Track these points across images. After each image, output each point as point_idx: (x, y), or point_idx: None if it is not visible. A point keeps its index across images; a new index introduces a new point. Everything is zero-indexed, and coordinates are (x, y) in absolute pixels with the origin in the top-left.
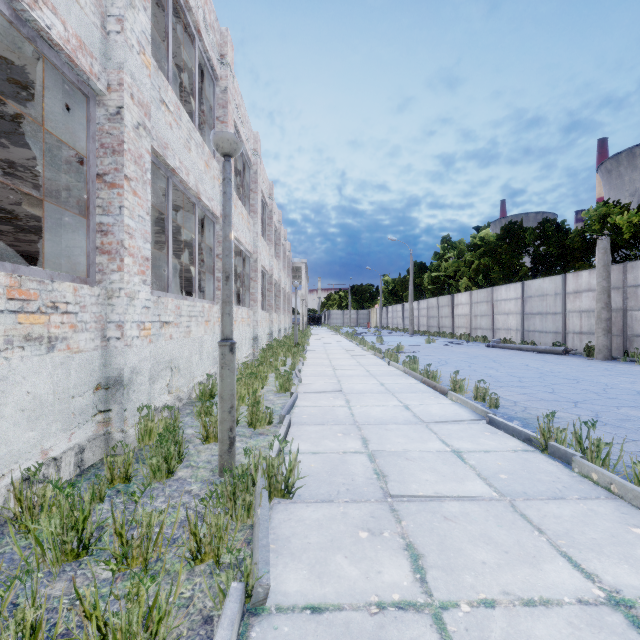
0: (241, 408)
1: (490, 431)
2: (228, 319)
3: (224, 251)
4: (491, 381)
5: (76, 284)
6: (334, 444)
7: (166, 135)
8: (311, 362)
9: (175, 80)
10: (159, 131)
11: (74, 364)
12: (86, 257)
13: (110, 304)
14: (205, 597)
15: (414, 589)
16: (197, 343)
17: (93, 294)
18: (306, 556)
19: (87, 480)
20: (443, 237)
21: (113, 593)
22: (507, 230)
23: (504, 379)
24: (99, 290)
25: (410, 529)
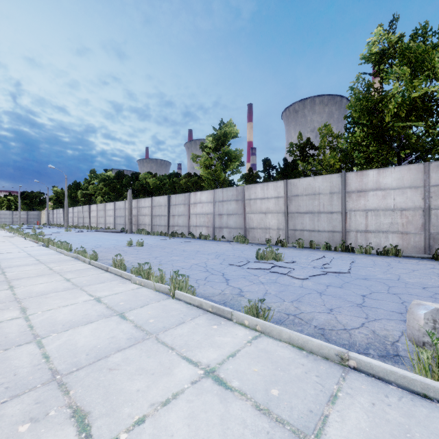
0: None
1: (40, 247)
2: None
3: None
4: (66, 240)
5: None
6: None
7: None
8: None
9: None
10: None
11: None
12: None
13: None
14: None
15: None
16: None
17: None
18: None
19: None
20: (91, 170)
21: None
22: (118, 175)
23: (73, 239)
24: None
25: None
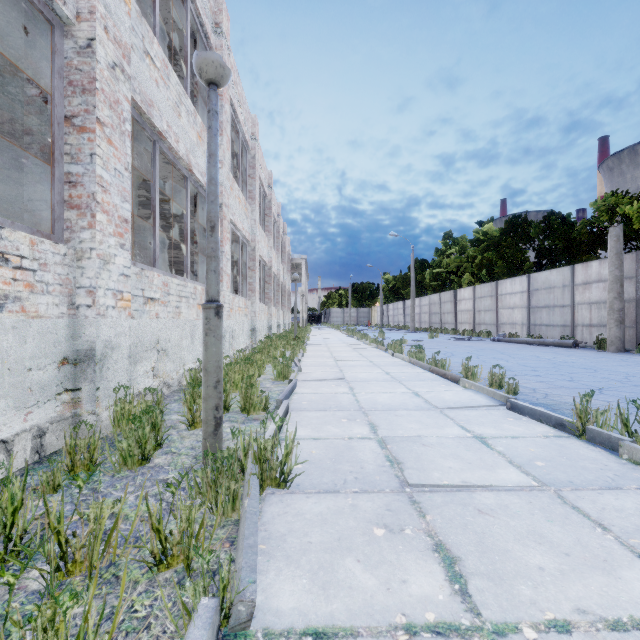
0: (235, 395)
1: (513, 417)
2: (213, 277)
3: (209, 196)
4: (503, 370)
5: (34, 236)
6: (338, 430)
7: (151, 92)
8: (311, 354)
9: (167, 51)
10: (143, 85)
11: (31, 331)
12: (51, 211)
13: (79, 267)
14: (166, 617)
15: (454, 605)
16: (188, 327)
17: (57, 252)
18: (306, 560)
19: (45, 468)
20: (445, 233)
21: (11, 619)
22: (511, 224)
23: (517, 368)
24: (65, 249)
25: (438, 525)
